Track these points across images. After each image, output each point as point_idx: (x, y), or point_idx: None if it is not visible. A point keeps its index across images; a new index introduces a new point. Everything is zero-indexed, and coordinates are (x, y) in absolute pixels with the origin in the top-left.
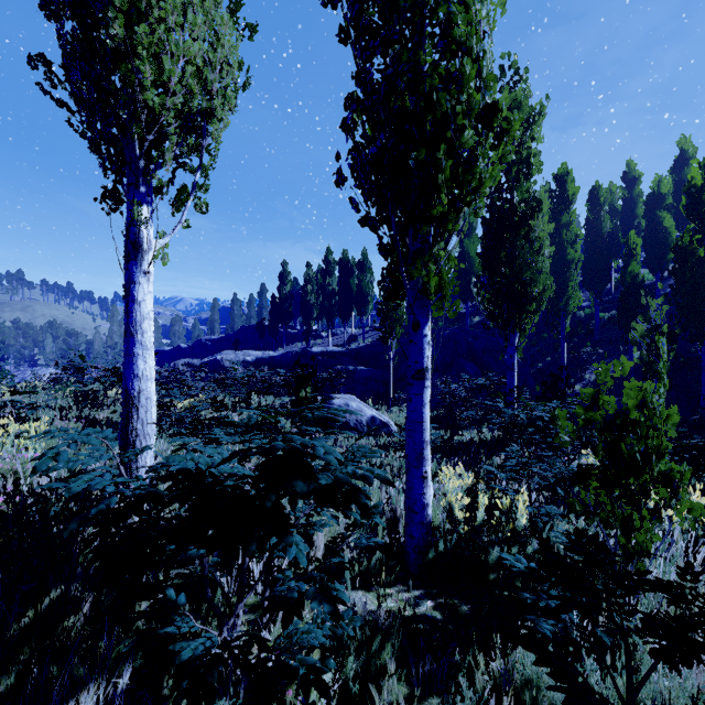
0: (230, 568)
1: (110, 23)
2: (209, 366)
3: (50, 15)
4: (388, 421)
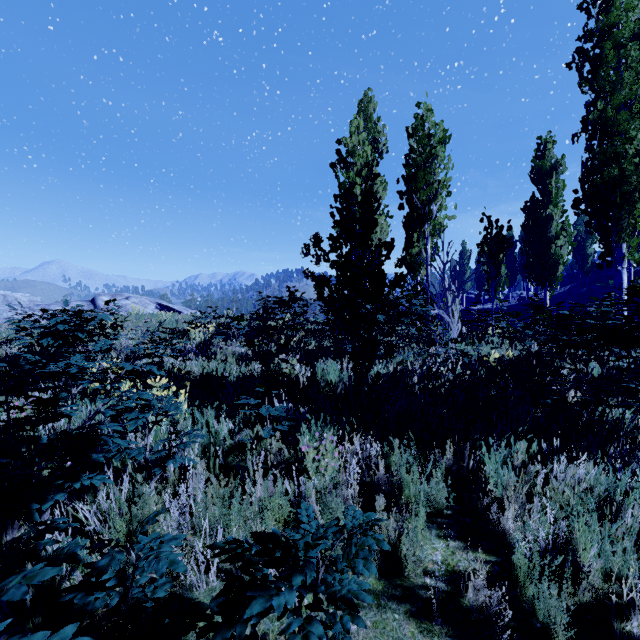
0: None
1: None
2: None
3: None
4: None
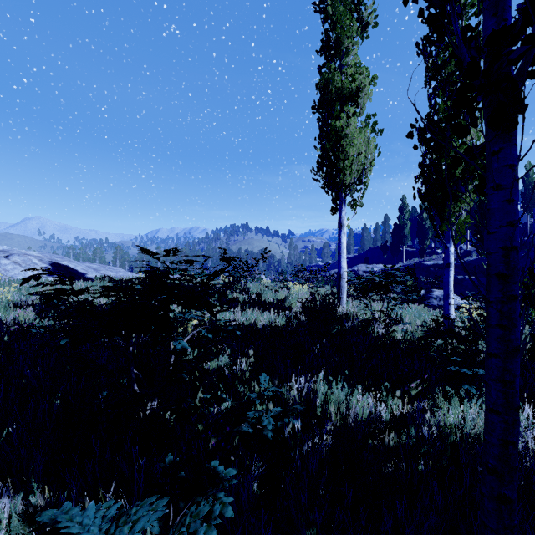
0: (380, 292)
1: (339, 164)
2: None
3: (322, 165)
4: None
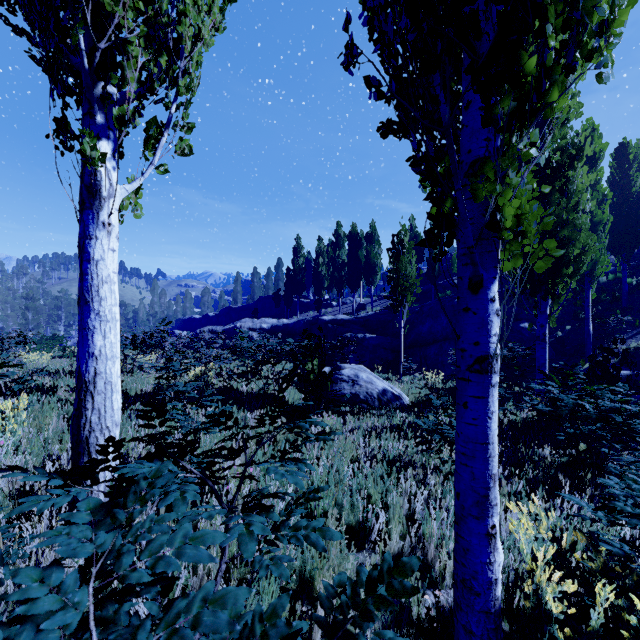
0: None
1: None
2: (230, 333)
3: None
4: (400, 393)
